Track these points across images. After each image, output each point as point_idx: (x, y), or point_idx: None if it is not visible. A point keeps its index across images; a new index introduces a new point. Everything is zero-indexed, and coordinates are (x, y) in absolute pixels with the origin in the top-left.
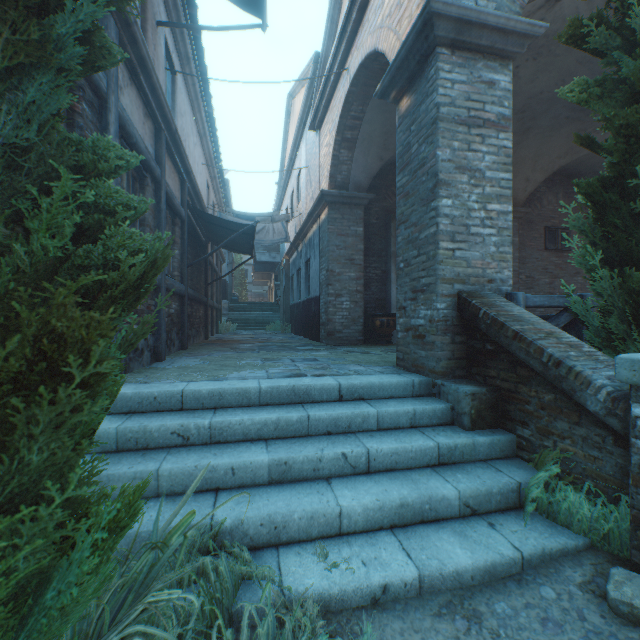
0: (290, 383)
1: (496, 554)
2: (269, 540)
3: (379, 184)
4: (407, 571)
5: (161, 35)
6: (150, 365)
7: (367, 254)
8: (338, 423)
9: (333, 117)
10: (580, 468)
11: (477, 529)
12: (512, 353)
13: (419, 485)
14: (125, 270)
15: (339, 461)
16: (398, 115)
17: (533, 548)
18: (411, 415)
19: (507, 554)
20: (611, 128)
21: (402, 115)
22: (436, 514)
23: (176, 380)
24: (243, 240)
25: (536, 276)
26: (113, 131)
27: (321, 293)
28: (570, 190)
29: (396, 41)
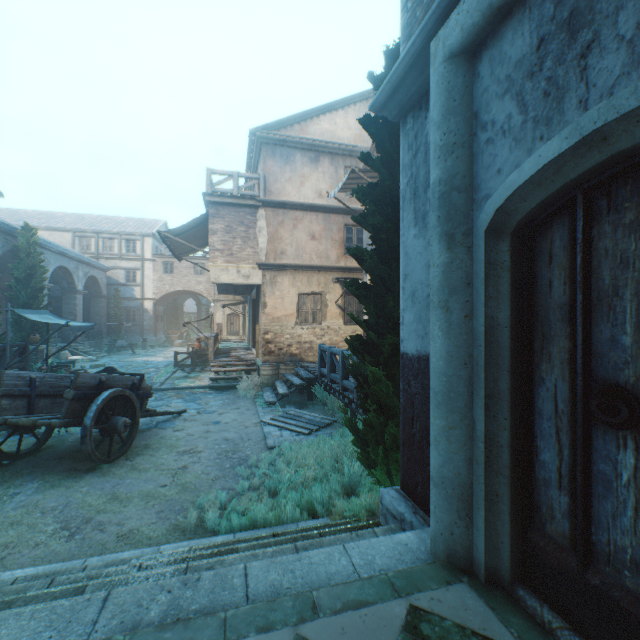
0: None
1: None
2: None
3: None
4: None
5: None
6: None
7: None
8: None
9: None
10: None
11: None
12: None
13: None
14: None
15: None
16: None
17: None
18: None
19: None
20: None
21: None
22: None
23: None
24: None
25: None
26: None
27: None
28: None
29: None
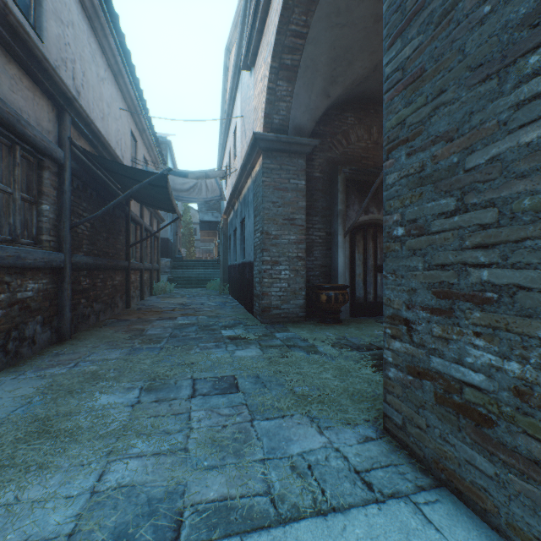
0: None
1: None
2: None
3: (323, 131)
4: None
5: None
6: None
7: (309, 213)
8: None
9: (268, 39)
10: None
11: None
12: None
13: None
14: None
15: None
16: None
17: None
18: None
19: None
20: None
21: None
22: None
23: None
24: (161, 195)
25: None
26: None
27: (255, 259)
28: None
29: None
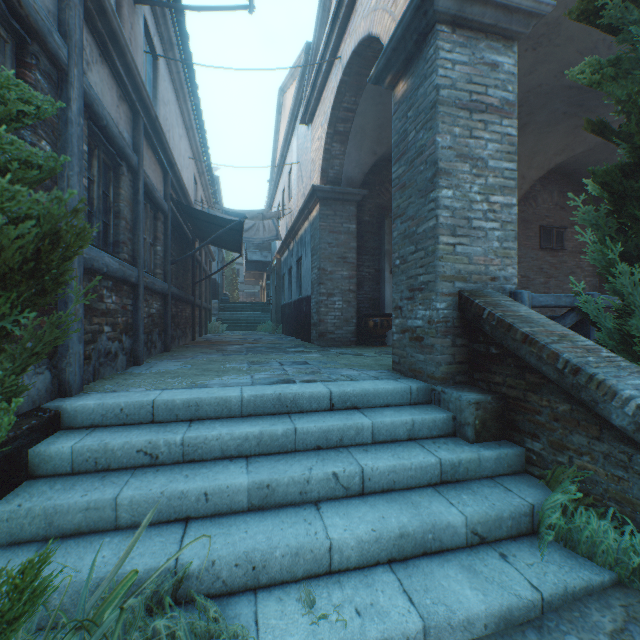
0: (276, 391)
1: (512, 596)
2: (246, 583)
3: (372, 180)
4: (410, 622)
5: (140, 14)
6: (125, 370)
7: (360, 252)
8: (329, 436)
9: (325, 109)
10: (601, 489)
11: (488, 562)
12: (520, 358)
13: (420, 510)
14: (4, 250)
15: (329, 482)
16: (394, 101)
17: (554, 587)
18: (409, 426)
19: (525, 596)
20: (634, 107)
21: (398, 101)
22: (440, 544)
23: (149, 388)
24: (231, 237)
25: (531, 276)
26: (76, 108)
27: (313, 292)
28: (565, 189)
29: (391, 22)
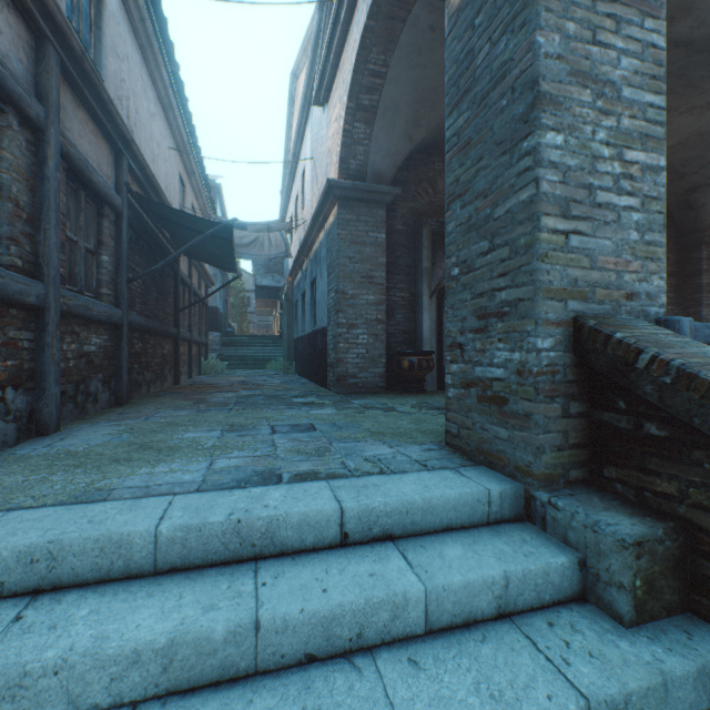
0: (233, 512)
1: None
2: None
3: (407, 178)
4: None
5: None
6: (10, 447)
7: (391, 271)
8: (333, 630)
9: (344, 76)
10: None
11: None
12: None
13: None
14: None
15: None
16: (448, 13)
17: None
18: (499, 589)
19: None
20: None
21: (456, 9)
22: None
23: None
24: (221, 249)
25: None
26: None
27: (329, 323)
28: None
29: None
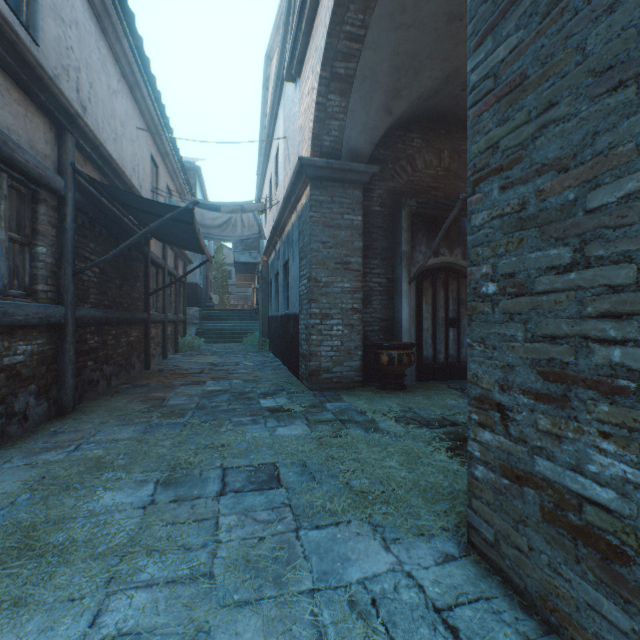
0: None
1: None
2: None
3: (384, 156)
4: None
5: None
6: None
7: (367, 255)
8: None
9: (317, 43)
10: None
11: None
12: None
13: None
14: None
15: None
16: None
17: None
18: None
19: None
20: None
21: None
22: None
23: None
24: (187, 233)
25: None
26: None
27: (301, 311)
28: None
29: None
